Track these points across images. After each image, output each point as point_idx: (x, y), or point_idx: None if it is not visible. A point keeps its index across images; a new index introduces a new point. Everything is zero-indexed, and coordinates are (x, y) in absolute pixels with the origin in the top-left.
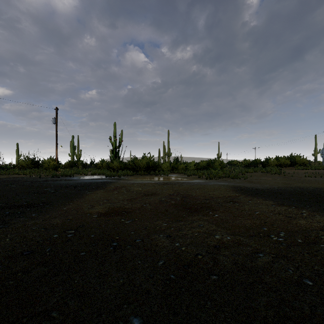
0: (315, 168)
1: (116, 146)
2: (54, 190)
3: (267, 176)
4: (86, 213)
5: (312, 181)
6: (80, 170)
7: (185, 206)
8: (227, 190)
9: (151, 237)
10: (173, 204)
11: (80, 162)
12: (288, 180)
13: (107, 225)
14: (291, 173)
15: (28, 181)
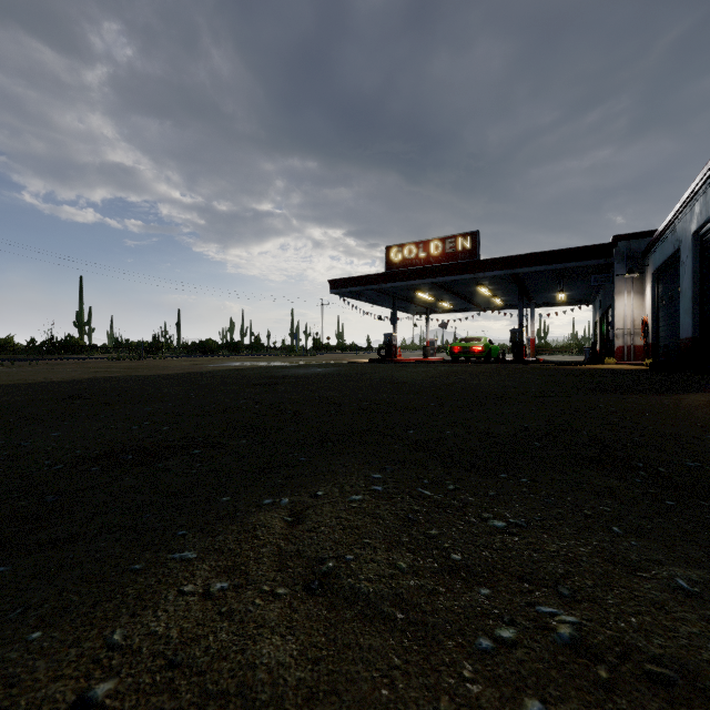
0: None
1: None
2: None
3: None
4: None
5: None
6: None
7: None
8: None
9: None
10: None
11: None
12: None
13: None
14: None
15: None
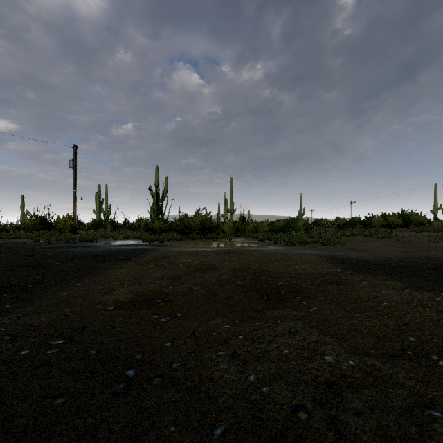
0: (438, 229)
1: (159, 199)
2: (60, 262)
3: (372, 242)
4: (97, 303)
5: (442, 248)
6: (108, 232)
7: (259, 291)
8: (321, 262)
9: (202, 357)
10: (240, 287)
11: (108, 221)
12: (405, 247)
13: (125, 327)
14: (406, 237)
15: (27, 249)
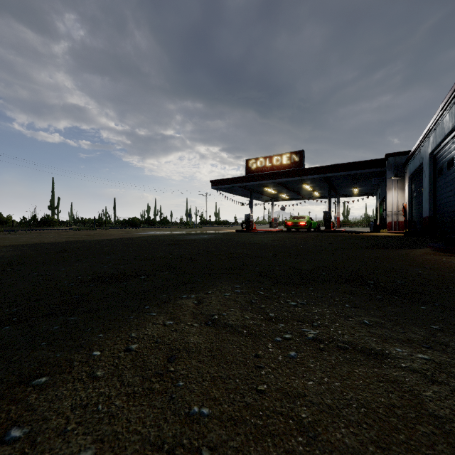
0: None
1: None
2: None
3: None
4: None
5: None
6: None
7: None
8: None
9: None
10: None
11: None
12: None
13: None
14: None
15: None
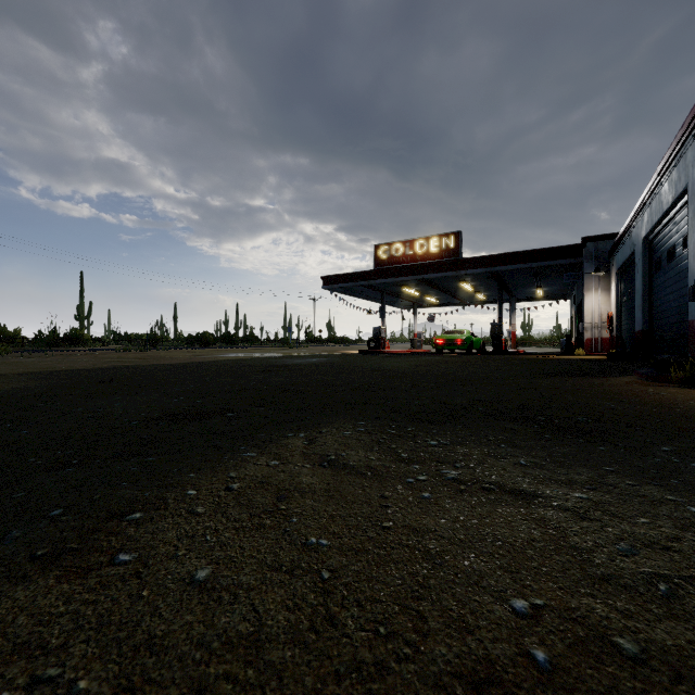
0: None
1: None
2: None
3: None
4: None
5: None
6: None
7: None
8: None
9: None
10: None
11: None
12: None
13: None
14: None
15: None
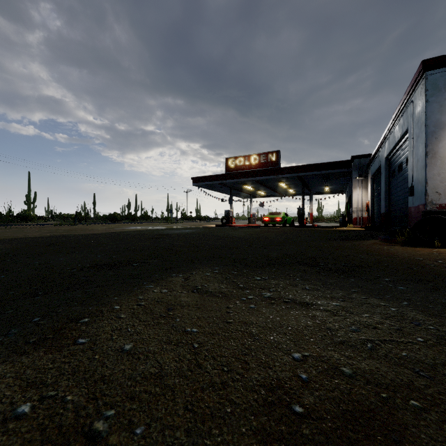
0: None
1: None
2: None
3: None
4: None
5: None
6: None
7: None
8: None
9: None
10: None
11: None
12: None
13: None
14: None
15: None
